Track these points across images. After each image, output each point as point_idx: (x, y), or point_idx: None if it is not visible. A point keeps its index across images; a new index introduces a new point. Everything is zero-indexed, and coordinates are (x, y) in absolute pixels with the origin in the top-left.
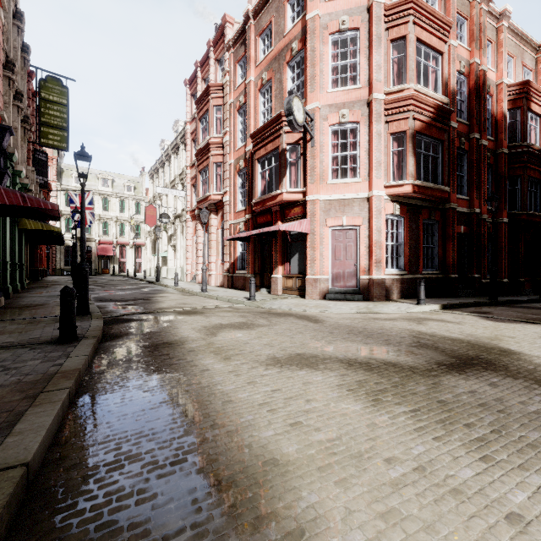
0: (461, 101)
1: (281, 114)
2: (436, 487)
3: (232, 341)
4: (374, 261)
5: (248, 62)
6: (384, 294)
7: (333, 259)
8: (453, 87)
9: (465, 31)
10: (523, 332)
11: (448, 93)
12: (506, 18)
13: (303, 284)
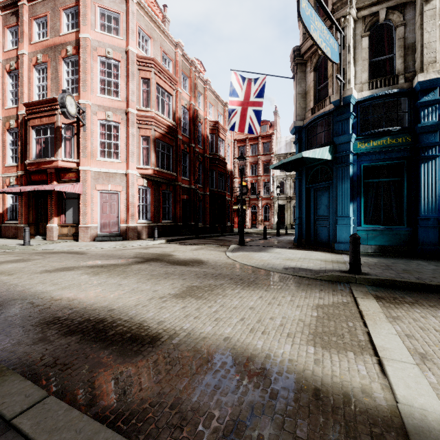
0: (186, 123)
1: (57, 99)
2: (103, 285)
3: (12, 268)
4: (130, 215)
5: (21, 36)
6: (136, 236)
7: (101, 213)
8: (180, 115)
9: (187, 84)
10: (187, 248)
11: (177, 118)
12: (208, 84)
13: (77, 231)
